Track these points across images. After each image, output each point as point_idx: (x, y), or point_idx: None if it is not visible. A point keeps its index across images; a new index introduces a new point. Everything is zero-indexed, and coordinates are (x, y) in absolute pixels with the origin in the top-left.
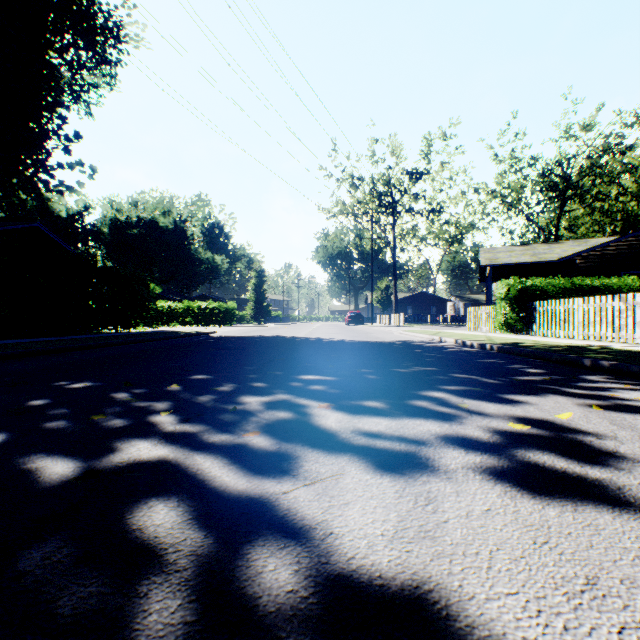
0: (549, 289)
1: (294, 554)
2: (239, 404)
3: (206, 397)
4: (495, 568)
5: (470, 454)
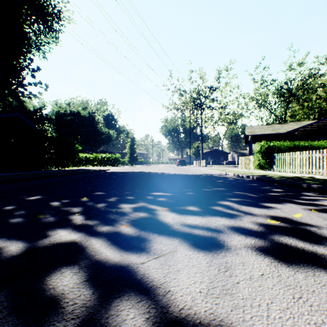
0: (282, 147)
1: (146, 306)
2: (119, 208)
3: (101, 204)
4: (272, 316)
5: (248, 238)
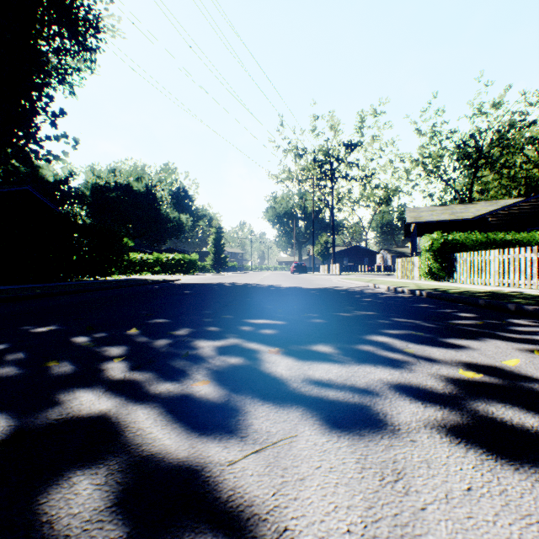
0: (467, 242)
1: None
2: (192, 349)
3: (161, 342)
4: None
5: (429, 408)
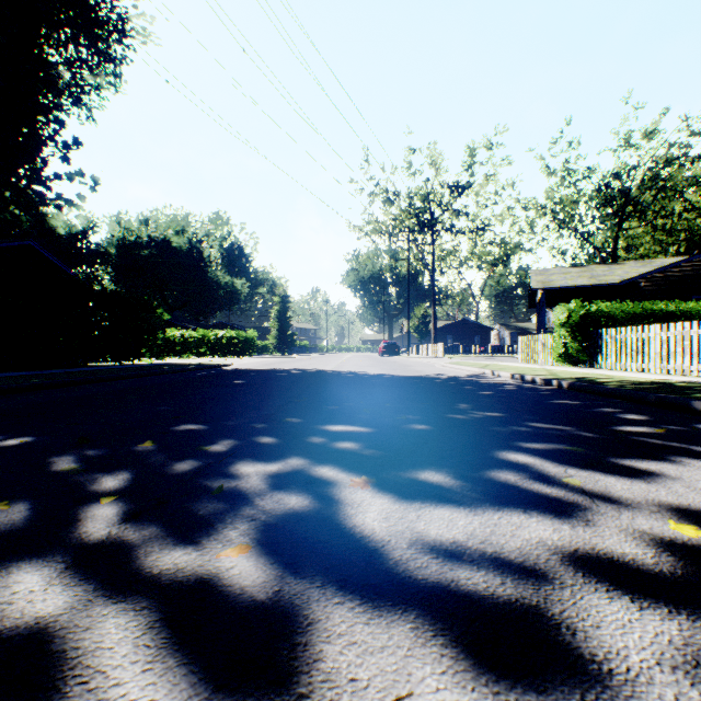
0: (617, 315)
1: None
2: (231, 478)
3: (185, 464)
4: None
5: (650, 614)
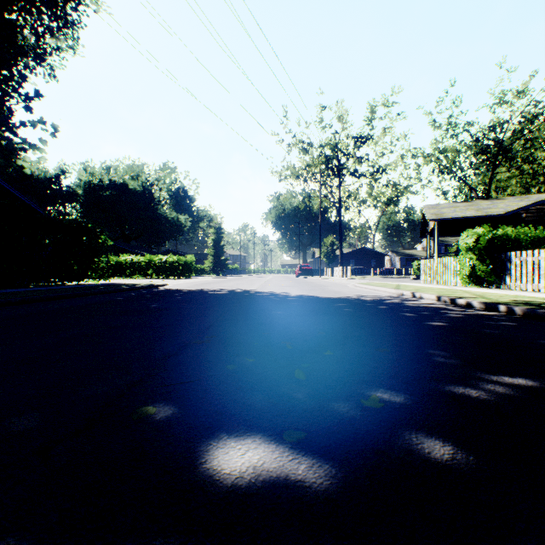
0: (522, 239)
1: None
2: None
3: None
4: None
5: None
